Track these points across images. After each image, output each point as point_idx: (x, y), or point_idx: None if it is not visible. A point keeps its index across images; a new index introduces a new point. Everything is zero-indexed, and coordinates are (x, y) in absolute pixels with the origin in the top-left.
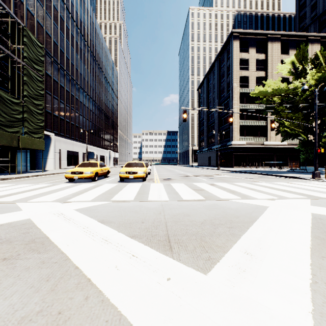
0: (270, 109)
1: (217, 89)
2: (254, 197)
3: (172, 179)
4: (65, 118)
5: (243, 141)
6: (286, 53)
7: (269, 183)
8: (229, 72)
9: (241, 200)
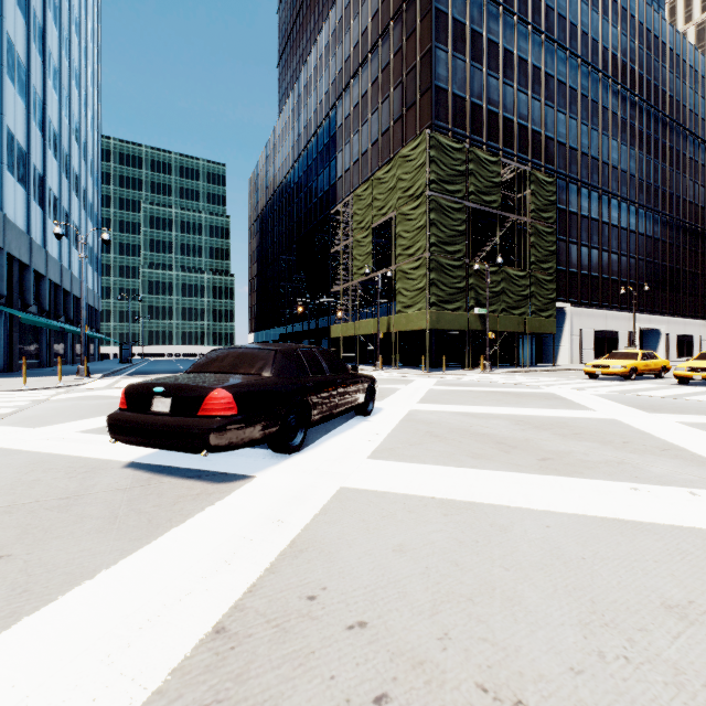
0: None
1: None
2: None
3: None
4: (589, 272)
5: None
6: None
7: None
8: None
9: None
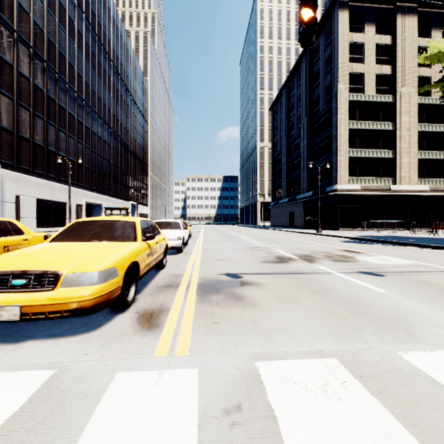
0: None
1: (305, 101)
2: None
3: (247, 285)
4: (32, 138)
5: (355, 185)
6: (425, 36)
7: None
8: (329, 67)
9: None
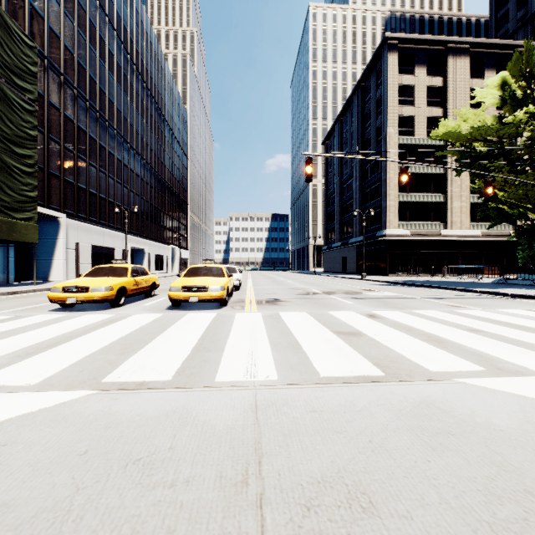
0: (465, 166)
1: (358, 141)
2: (517, 366)
3: (282, 301)
4: (88, 187)
5: (404, 230)
6: (478, 77)
7: (494, 312)
8: (380, 108)
9: (496, 380)
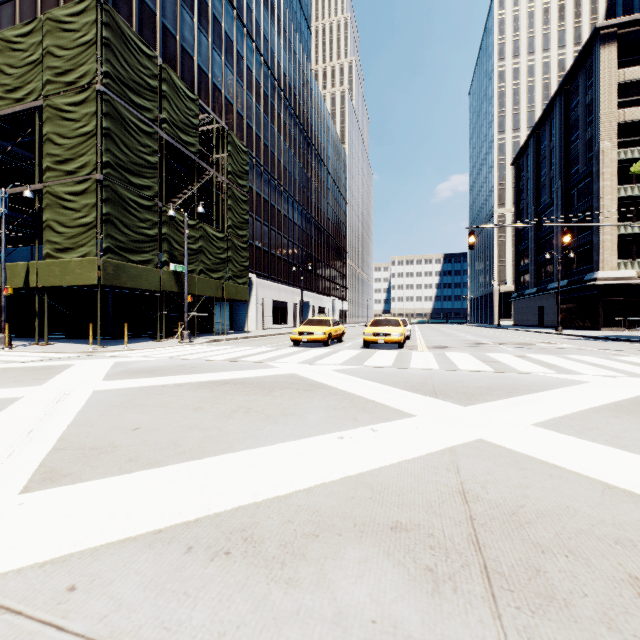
0: None
1: (559, 159)
2: (581, 373)
3: (449, 347)
4: (269, 249)
5: (627, 271)
6: None
7: None
8: (590, 117)
9: (553, 374)
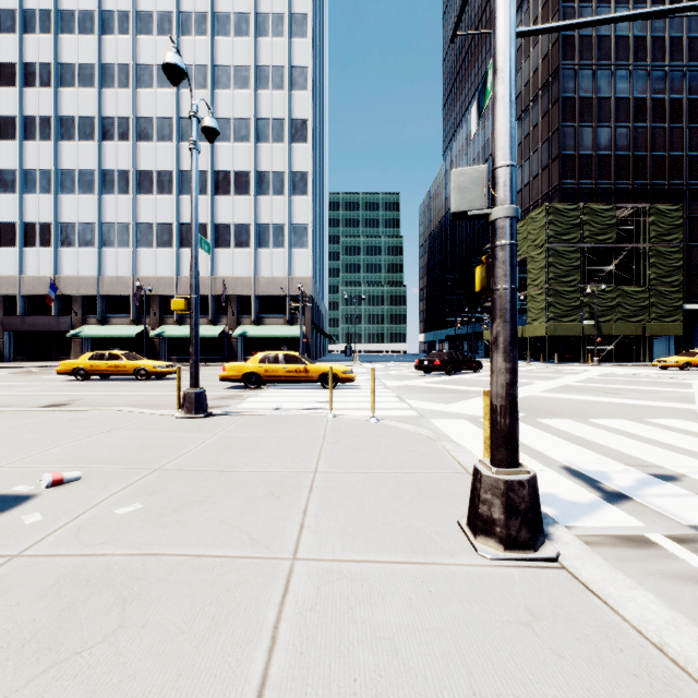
0: None
1: None
2: None
3: None
4: None
5: None
6: None
7: None
8: None
9: None
